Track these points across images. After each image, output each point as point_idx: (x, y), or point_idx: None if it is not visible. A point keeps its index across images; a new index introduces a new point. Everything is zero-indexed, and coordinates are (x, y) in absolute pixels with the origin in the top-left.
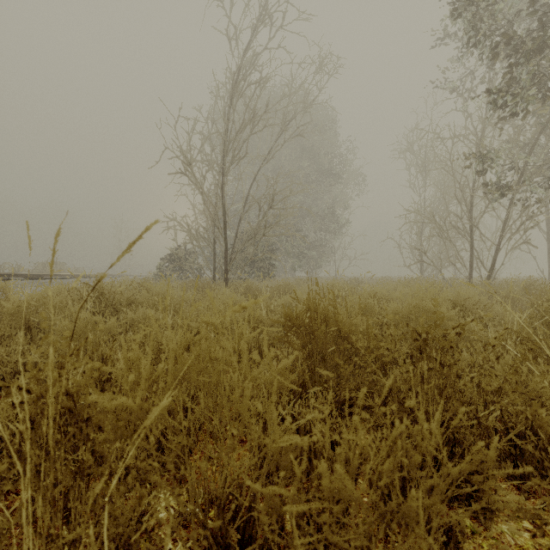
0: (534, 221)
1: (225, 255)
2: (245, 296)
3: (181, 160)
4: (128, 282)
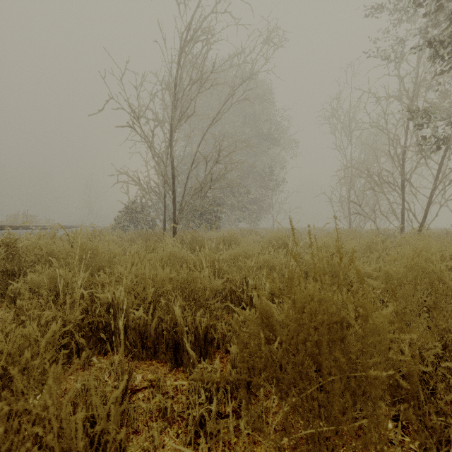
0: (449, 178)
1: (173, 207)
2: (191, 246)
3: (128, 112)
4: (50, 234)
